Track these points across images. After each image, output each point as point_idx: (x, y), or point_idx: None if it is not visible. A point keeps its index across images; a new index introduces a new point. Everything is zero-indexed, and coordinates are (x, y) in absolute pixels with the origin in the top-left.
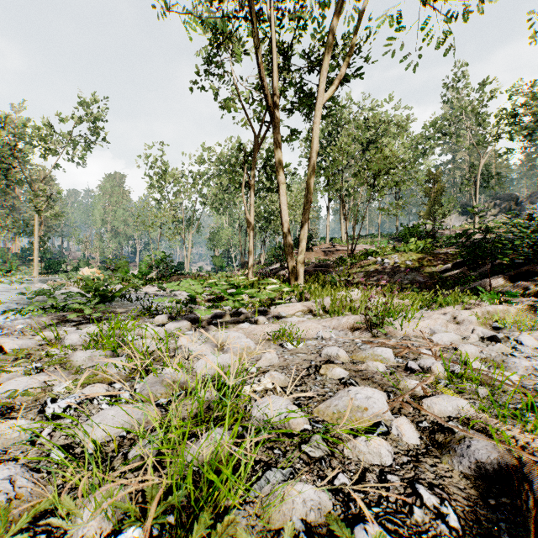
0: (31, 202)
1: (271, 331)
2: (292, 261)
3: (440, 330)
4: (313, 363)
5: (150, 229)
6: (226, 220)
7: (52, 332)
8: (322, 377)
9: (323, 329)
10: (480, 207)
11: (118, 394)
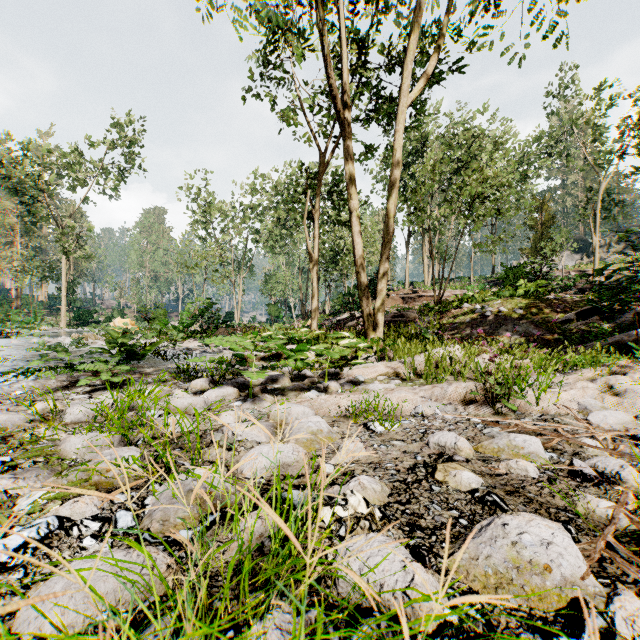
0: (57, 241)
1: (350, 404)
2: (368, 308)
3: (594, 406)
4: (420, 459)
5: (194, 271)
6: (284, 262)
7: (48, 403)
8: (441, 487)
9: (422, 402)
10: (599, 242)
11: (115, 518)
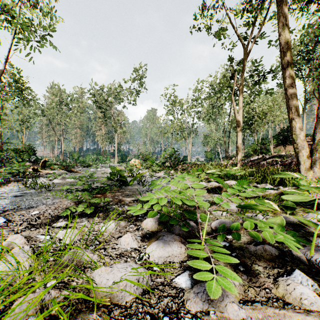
0: (113, 126)
1: None
2: (303, 150)
3: None
4: None
5: (166, 135)
6: (214, 128)
7: None
8: None
9: None
10: None
11: None
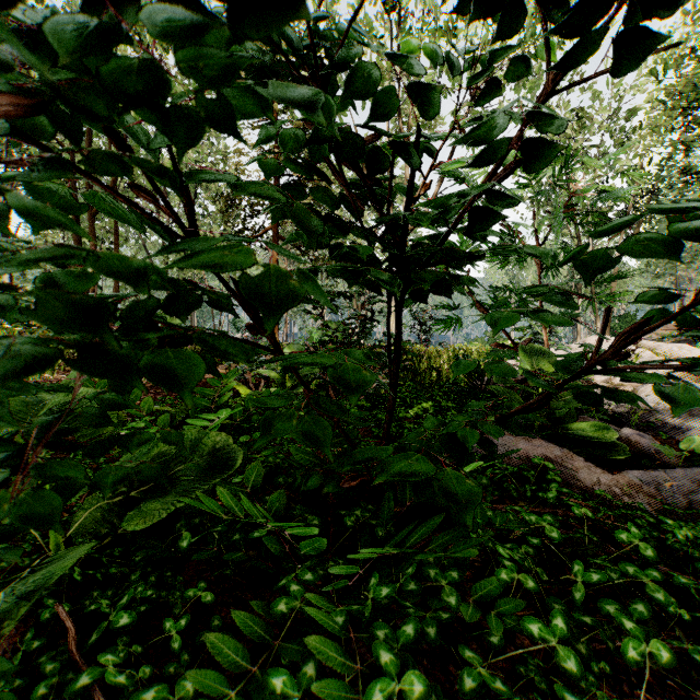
0: None
1: None
2: None
3: None
4: None
5: None
6: None
7: None
8: None
9: None
10: None
11: None
